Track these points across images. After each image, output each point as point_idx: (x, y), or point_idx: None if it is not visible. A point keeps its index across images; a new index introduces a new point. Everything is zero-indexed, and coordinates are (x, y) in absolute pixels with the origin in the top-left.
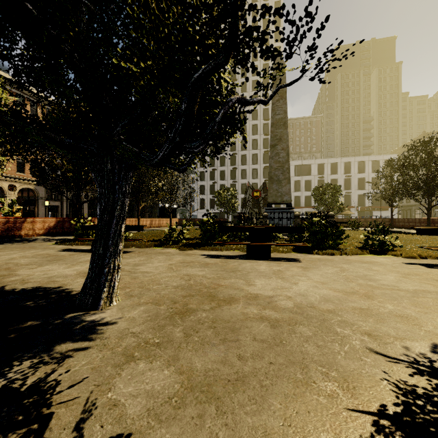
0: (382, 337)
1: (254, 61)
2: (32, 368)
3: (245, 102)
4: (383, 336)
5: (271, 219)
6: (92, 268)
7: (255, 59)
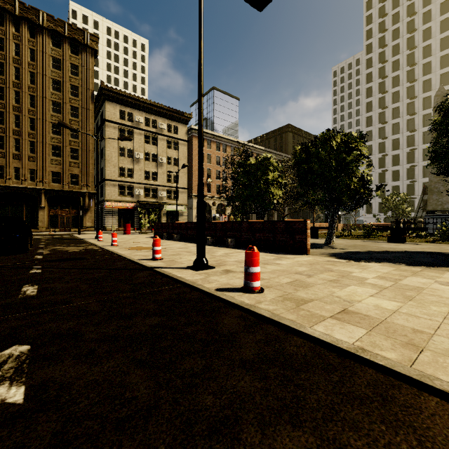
0: (407, 250)
1: (443, 33)
2: (327, 246)
3: (369, 198)
4: (407, 250)
5: (430, 223)
6: (328, 235)
7: (445, 29)
